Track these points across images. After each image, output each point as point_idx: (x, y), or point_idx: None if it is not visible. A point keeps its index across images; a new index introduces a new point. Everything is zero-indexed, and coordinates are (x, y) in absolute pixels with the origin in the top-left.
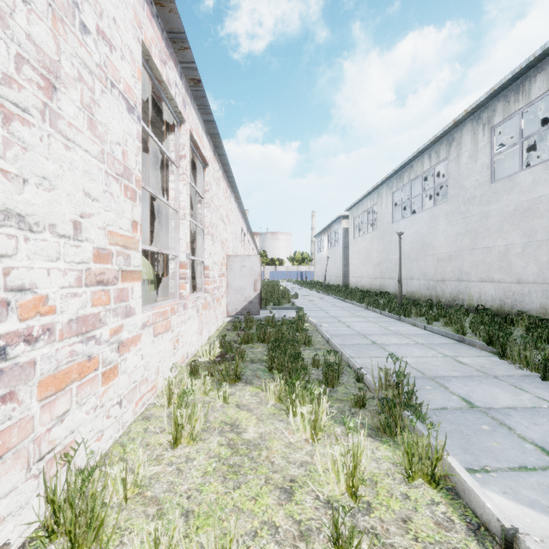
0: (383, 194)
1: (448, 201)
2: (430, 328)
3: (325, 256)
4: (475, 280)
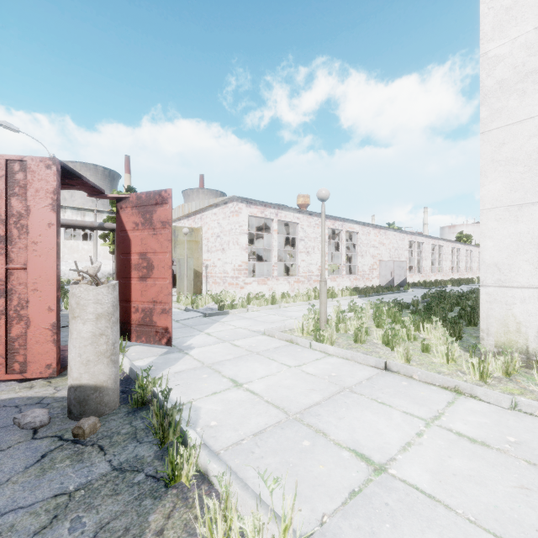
0: None
1: None
2: None
3: None
4: None
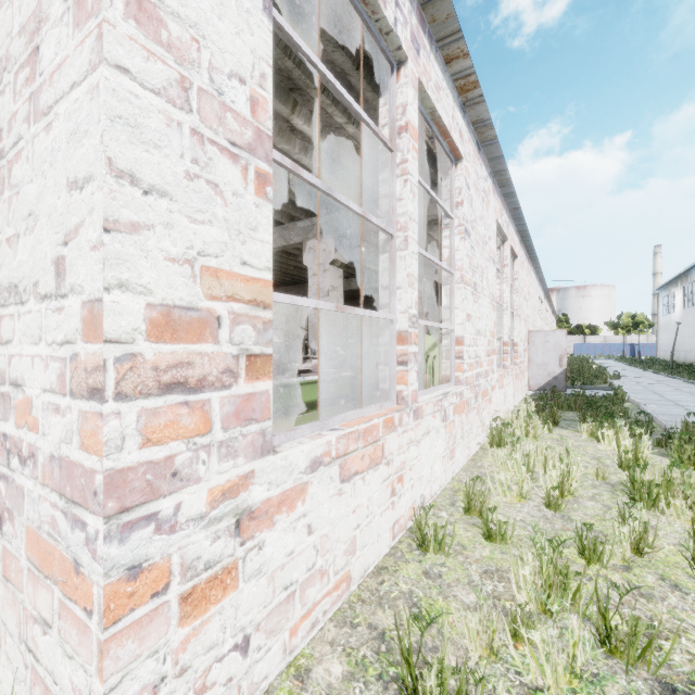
0: None
1: None
2: None
3: (677, 319)
4: None
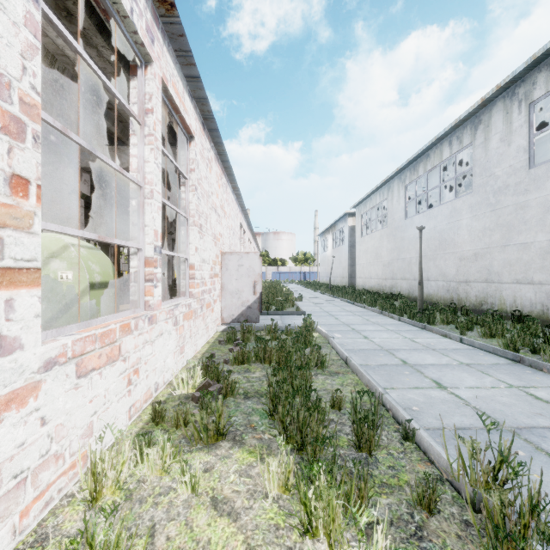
0: (394, 188)
1: (473, 192)
2: (468, 341)
3: (329, 255)
4: (508, 281)
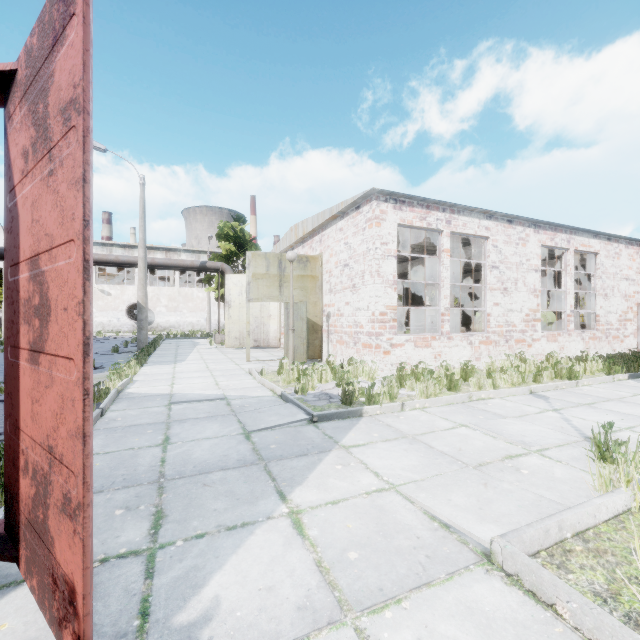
0: None
1: None
2: None
3: None
4: None
